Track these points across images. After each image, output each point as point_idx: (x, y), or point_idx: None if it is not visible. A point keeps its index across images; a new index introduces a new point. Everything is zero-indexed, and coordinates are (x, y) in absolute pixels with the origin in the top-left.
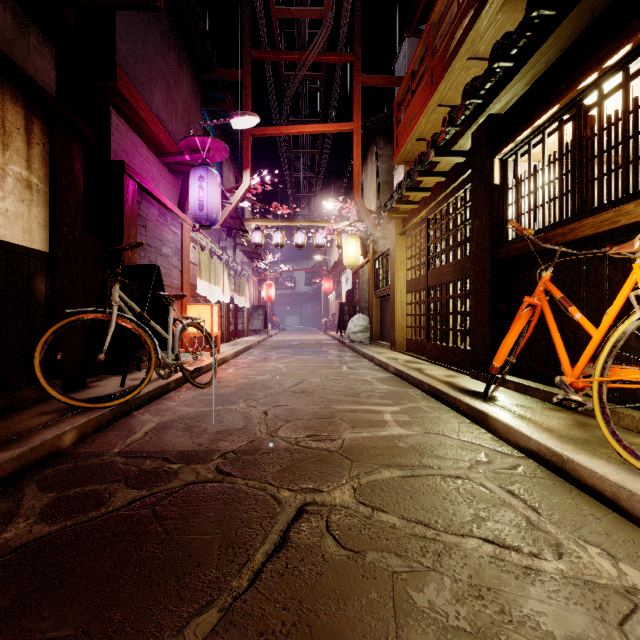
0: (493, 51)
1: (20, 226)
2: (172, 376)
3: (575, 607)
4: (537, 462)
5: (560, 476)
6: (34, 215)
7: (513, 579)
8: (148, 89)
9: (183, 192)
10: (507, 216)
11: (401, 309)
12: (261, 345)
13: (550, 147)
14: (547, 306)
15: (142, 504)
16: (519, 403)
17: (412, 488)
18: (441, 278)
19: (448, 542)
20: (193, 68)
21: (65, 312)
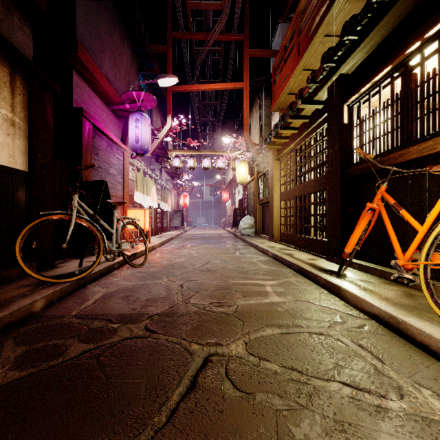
0: (343, 28)
1: (6, 152)
2: (116, 259)
3: (417, 439)
4: (378, 322)
5: (396, 333)
6: (17, 145)
7: (368, 416)
8: (100, 58)
9: (124, 130)
10: (353, 146)
11: (277, 212)
12: (179, 237)
13: (384, 97)
14: (383, 209)
15: (89, 355)
16: (363, 279)
17: (288, 342)
18: (305, 190)
19: (317, 385)
20: (132, 44)
21: (38, 214)
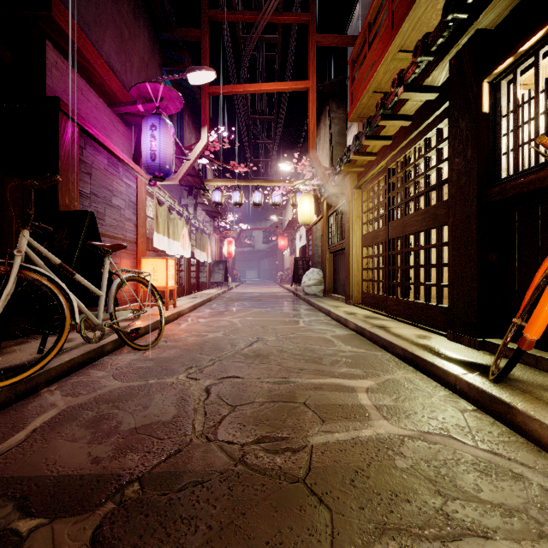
0: None
1: None
2: (111, 336)
3: None
4: None
5: None
6: None
7: None
8: (96, 32)
9: (138, 145)
10: (500, 149)
11: (356, 263)
12: (221, 297)
13: None
14: None
15: None
16: (542, 384)
17: None
18: (405, 229)
19: None
20: (151, 26)
21: None
